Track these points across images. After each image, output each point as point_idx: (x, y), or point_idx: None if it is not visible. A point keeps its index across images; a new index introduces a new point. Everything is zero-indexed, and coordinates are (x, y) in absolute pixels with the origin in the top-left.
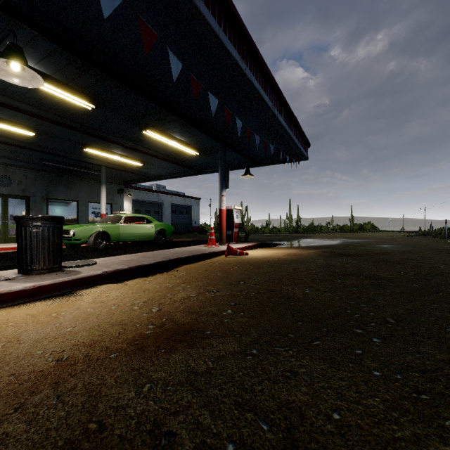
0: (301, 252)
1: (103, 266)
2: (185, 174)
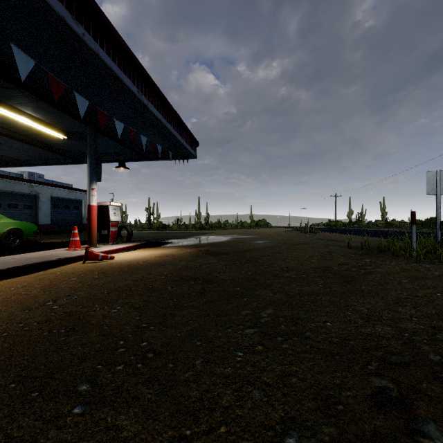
0: (176, 252)
1: None
2: (59, 161)
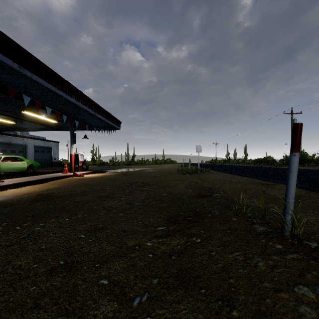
0: (109, 174)
1: (10, 182)
2: (47, 129)
